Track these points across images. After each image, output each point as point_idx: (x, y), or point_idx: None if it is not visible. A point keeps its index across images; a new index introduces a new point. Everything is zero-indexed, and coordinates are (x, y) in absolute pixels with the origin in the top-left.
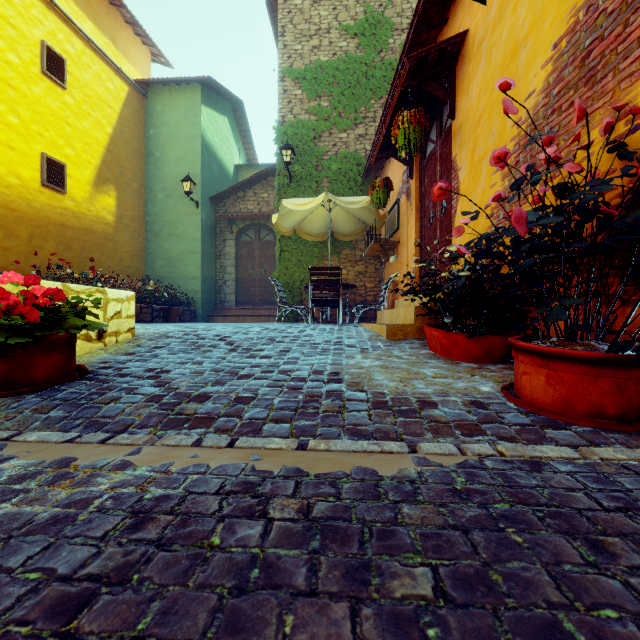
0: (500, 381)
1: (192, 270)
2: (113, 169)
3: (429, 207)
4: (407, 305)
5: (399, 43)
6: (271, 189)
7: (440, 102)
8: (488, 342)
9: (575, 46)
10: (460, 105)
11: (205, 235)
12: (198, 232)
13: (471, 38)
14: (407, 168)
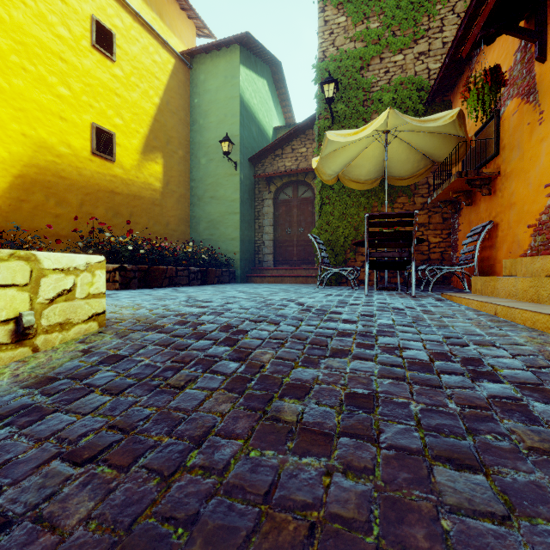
0: None
1: (231, 231)
2: (160, 138)
3: None
4: None
5: None
6: (309, 143)
7: None
8: None
9: None
10: None
11: (244, 196)
12: (237, 193)
13: None
14: (524, 53)
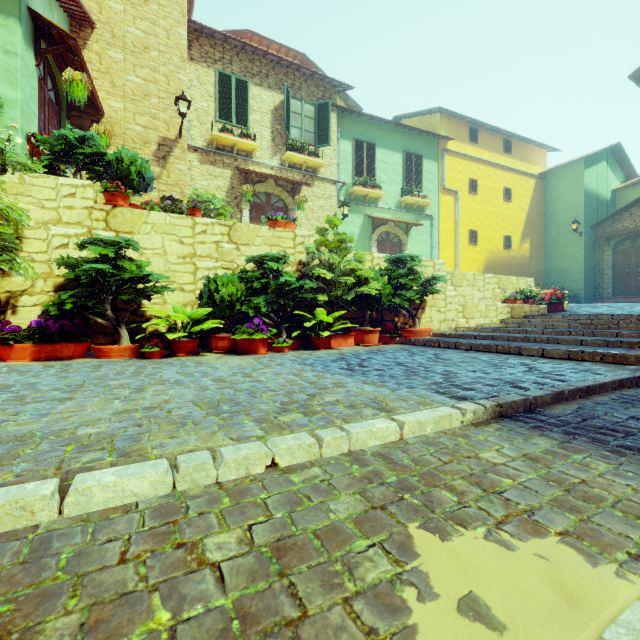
0: None
1: (577, 276)
2: (528, 228)
3: None
4: None
5: None
6: None
7: None
8: None
9: None
10: None
11: (586, 252)
12: (581, 251)
13: None
14: None
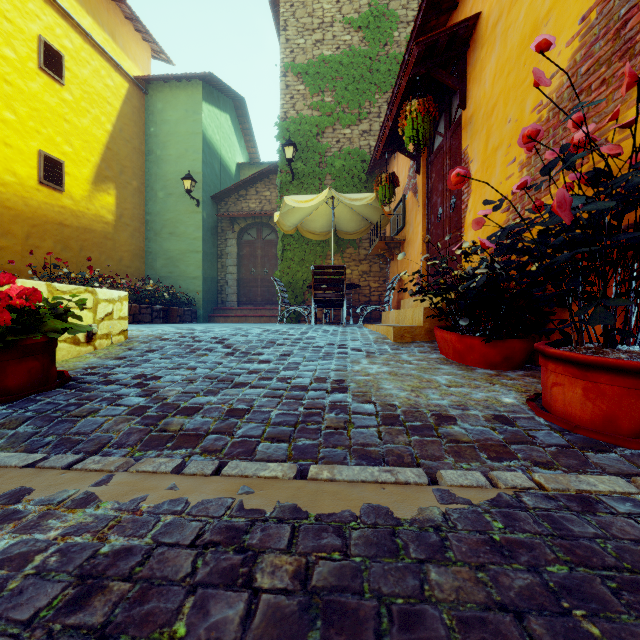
0: (523, 391)
1: (193, 270)
2: (113, 167)
3: (437, 203)
4: (414, 305)
5: (404, 36)
6: (273, 187)
7: (449, 92)
8: (507, 346)
9: (608, 17)
10: (472, 93)
11: (206, 234)
12: (199, 231)
13: (484, 21)
14: (413, 163)
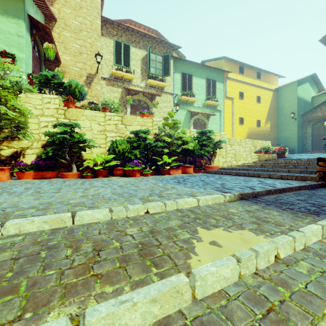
0: None
1: (293, 140)
2: (269, 116)
3: None
4: None
5: None
6: None
7: None
8: None
9: None
10: None
11: (298, 128)
12: (296, 128)
13: None
14: None
